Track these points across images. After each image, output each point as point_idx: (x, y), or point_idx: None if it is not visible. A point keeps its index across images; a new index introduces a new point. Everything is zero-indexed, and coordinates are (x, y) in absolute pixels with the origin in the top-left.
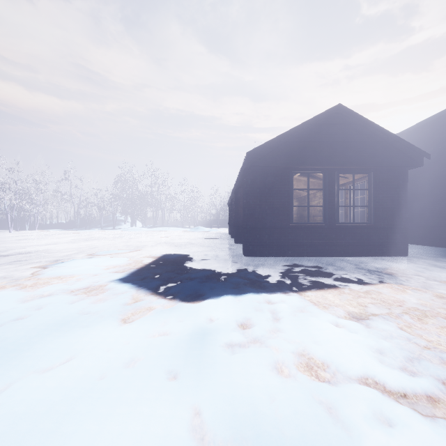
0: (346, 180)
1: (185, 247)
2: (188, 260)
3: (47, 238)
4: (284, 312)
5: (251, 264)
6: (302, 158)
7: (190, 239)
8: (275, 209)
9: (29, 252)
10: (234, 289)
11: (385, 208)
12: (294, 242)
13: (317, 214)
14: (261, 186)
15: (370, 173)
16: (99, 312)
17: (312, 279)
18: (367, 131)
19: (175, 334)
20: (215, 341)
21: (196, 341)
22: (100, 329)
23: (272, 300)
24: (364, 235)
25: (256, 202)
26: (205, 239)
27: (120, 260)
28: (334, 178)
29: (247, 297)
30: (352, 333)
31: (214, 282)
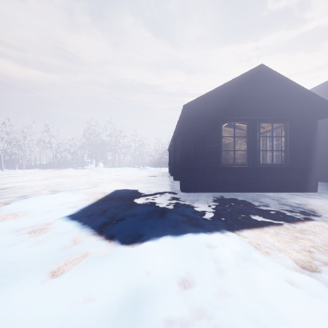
0: (263, 129)
1: (133, 183)
2: (134, 195)
3: (28, 176)
4: (227, 262)
5: (188, 200)
6: (230, 110)
7: (138, 176)
8: (207, 153)
9: (6, 188)
10: (173, 229)
11: (299, 152)
12: (223, 180)
13: (238, 157)
14: (195, 134)
15: (286, 123)
16: (29, 261)
17: (244, 215)
18: (285, 87)
19: (103, 301)
20: (150, 317)
21: (125, 319)
22: (14, 293)
23: (212, 243)
24: (281, 175)
25: (191, 147)
26: (150, 176)
27: (76, 196)
28: (256, 127)
29: (186, 239)
30: (317, 299)
31: (154, 220)
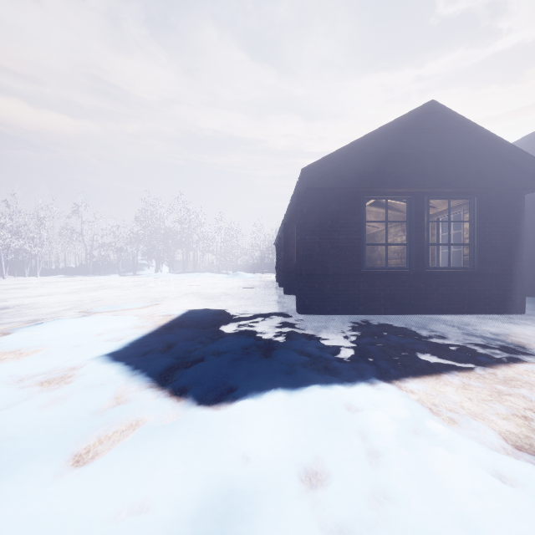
0: (433, 210)
1: (218, 299)
2: (220, 320)
3: (45, 287)
4: (385, 438)
5: (309, 327)
6: (379, 177)
7: (227, 288)
8: (341, 248)
9: (8, 307)
10: (287, 377)
11: (494, 246)
12: (367, 294)
13: (391, 257)
14: (322, 217)
15: (473, 199)
16: (36, 436)
17: (406, 354)
18: (471, 139)
19: (165, 513)
20: None
21: None
22: (4, 498)
23: (355, 402)
24: (464, 285)
25: (314, 239)
26: (246, 288)
27: (123, 321)
28: (423, 205)
29: (311, 396)
30: None
31: (254, 361)
